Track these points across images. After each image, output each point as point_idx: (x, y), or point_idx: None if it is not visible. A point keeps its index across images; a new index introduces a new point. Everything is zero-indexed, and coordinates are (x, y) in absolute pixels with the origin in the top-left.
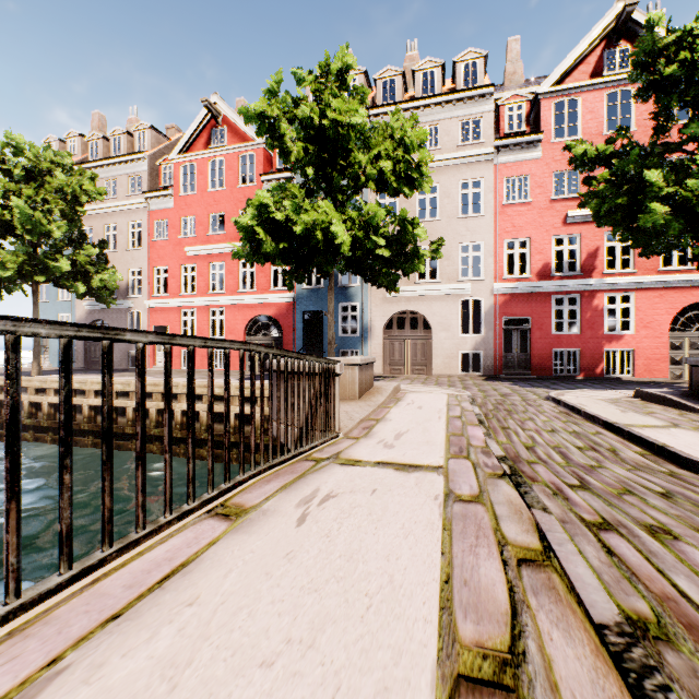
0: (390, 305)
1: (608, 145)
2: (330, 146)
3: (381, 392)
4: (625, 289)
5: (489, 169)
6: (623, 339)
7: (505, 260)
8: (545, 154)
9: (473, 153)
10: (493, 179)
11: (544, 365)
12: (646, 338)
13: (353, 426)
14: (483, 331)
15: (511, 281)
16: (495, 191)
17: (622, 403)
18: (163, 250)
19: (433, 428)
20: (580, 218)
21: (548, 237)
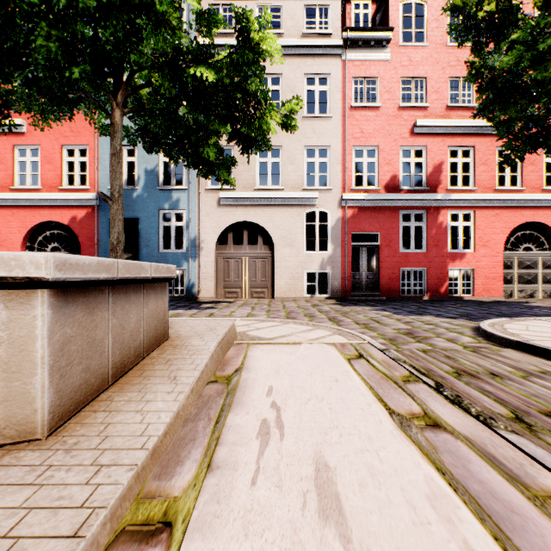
0: (224, 214)
1: None
2: None
3: (177, 367)
4: (466, 207)
5: (337, 65)
6: (464, 257)
7: (353, 169)
8: (393, 57)
9: (320, 42)
10: (341, 77)
11: (392, 285)
12: (484, 256)
13: None
14: (330, 247)
15: (360, 192)
16: (343, 91)
17: None
18: None
19: None
20: (427, 130)
21: (397, 147)
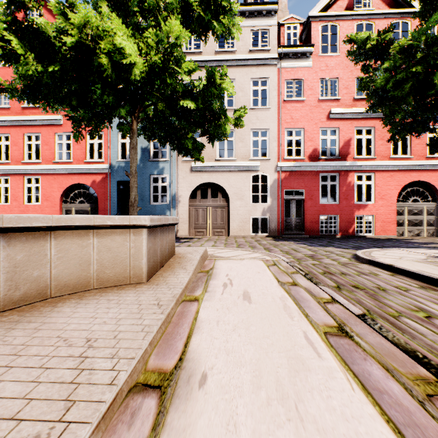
0: (195, 177)
1: (387, 33)
2: None
3: (184, 265)
4: (368, 171)
5: (274, 72)
6: (367, 207)
7: (285, 144)
8: (314, 64)
9: (262, 56)
10: (276, 80)
11: (314, 227)
12: (382, 206)
13: None
14: (269, 200)
15: (290, 161)
16: (278, 89)
17: None
18: None
19: None
20: (339, 116)
21: (317, 128)
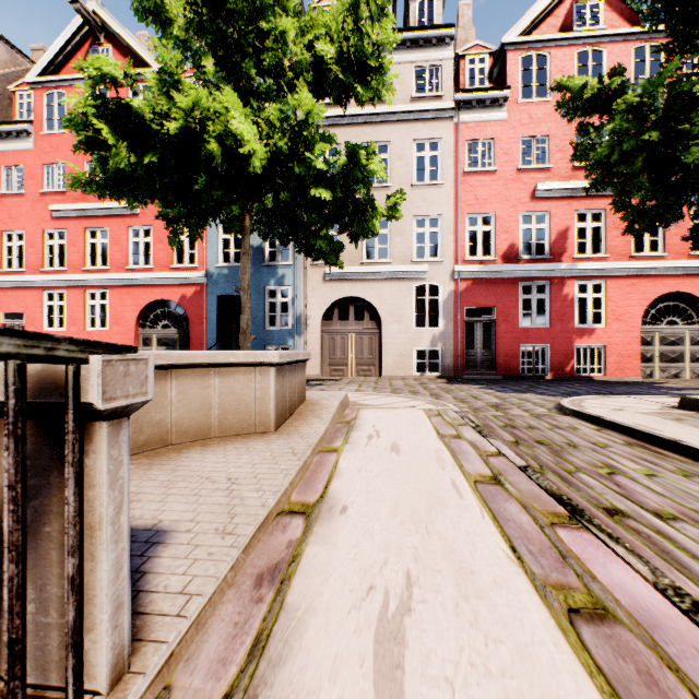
0: (330, 289)
1: (613, 78)
2: (234, 2)
3: (319, 413)
4: (596, 277)
5: (449, 129)
6: (594, 333)
7: (466, 239)
8: (512, 116)
9: (431, 107)
10: (453, 141)
11: (510, 363)
12: (617, 332)
13: (219, 582)
14: (441, 323)
15: (474, 263)
16: (455, 155)
17: (692, 421)
18: (16, 208)
19: (477, 557)
20: (550, 193)
21: (515, 213)
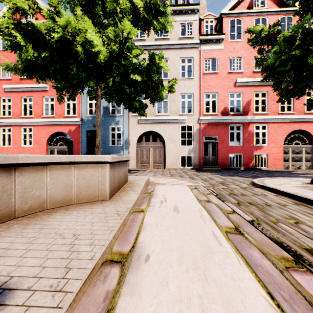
0: (141, 127)
1: (275, 27)
2: None
3: (134, 188)
4: (263, 122)
5: (196, 53)
6: (262, 148)
7: (204, 104)
8: (225, 47)
9: (188, 42)
10: (198, 58)
11: (225, 162)
12: (273, 147)
13: None
14: (193, 143)
15: (208, 116)
16: (199, 65)
17: None
18: None
19: (248, 306)
20: (242, 83)
21: (227, 93)
